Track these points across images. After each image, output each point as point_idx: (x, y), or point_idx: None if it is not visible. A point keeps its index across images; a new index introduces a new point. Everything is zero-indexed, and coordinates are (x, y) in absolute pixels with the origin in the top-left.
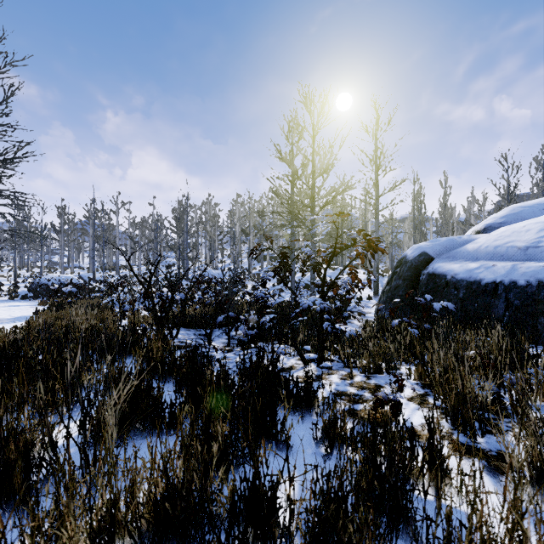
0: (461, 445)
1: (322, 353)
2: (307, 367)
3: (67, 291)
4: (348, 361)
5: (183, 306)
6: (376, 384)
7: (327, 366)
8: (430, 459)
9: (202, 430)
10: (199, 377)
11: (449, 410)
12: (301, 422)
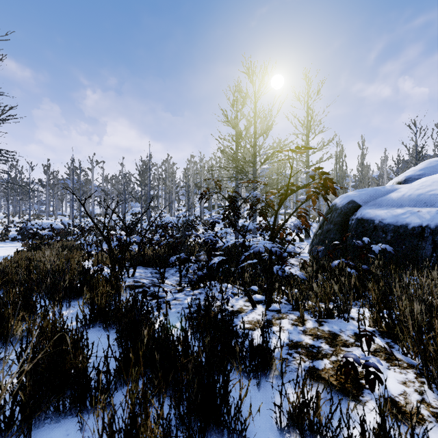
0: None
1: (271, 296)
2: (255, 310)
3: (44, 234)
4: (295, 303)
5: (139, 248)
6: (331, 332)
7: (276, 309)
8: None
9: (124, 433)
10: (137, 334)
11: (434, 376)
12: (256, 388)
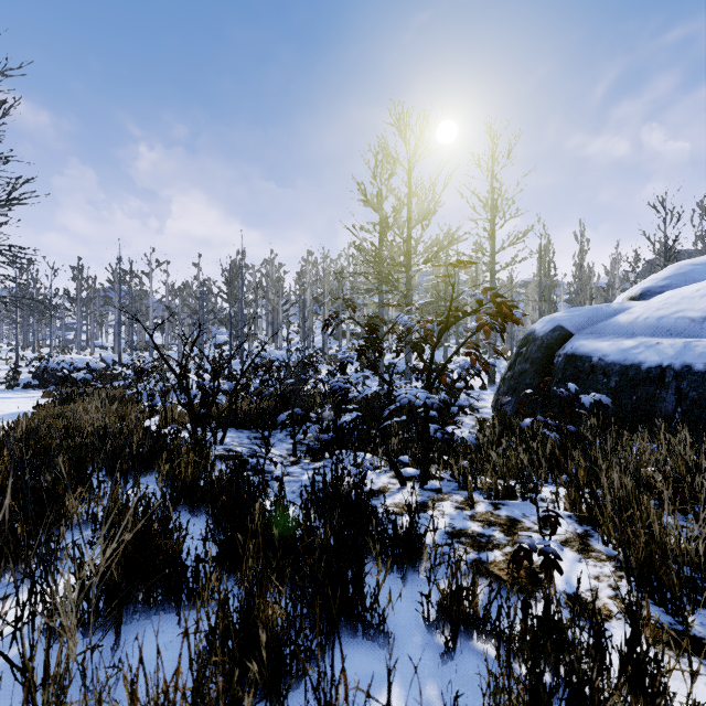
0: (663, 630)
1: (427, 468)
2: (405, 489)
3: (79, 378)
4: (463, 480)
5: (231, 399)
6: (510, 517)
7: (435, 488)
8: (634, 675)
9: (240, 615)
10: (243, 513)
11: (633, 566)
12: (401, 583)
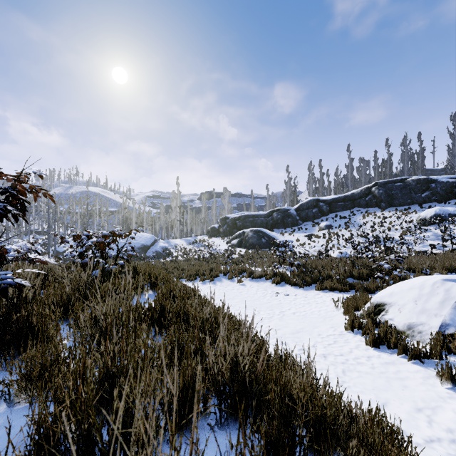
0: None
1: None
2: None
3: None
4: None
5: None
6: None
7: None
8: None
9: None
10: None
11: None
12: None
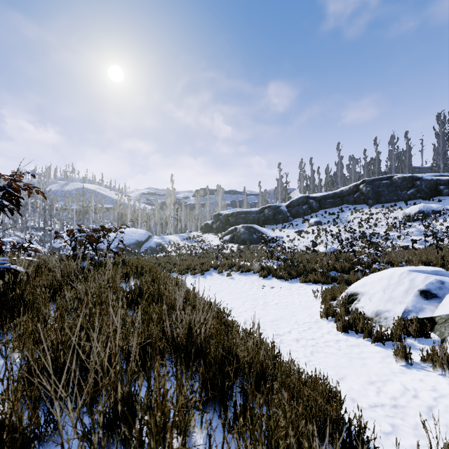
0: None
1: None
2: None
3: None
4: None
5: None
6: None
7: None
8: None
9: None
10: None
11: None
12: None
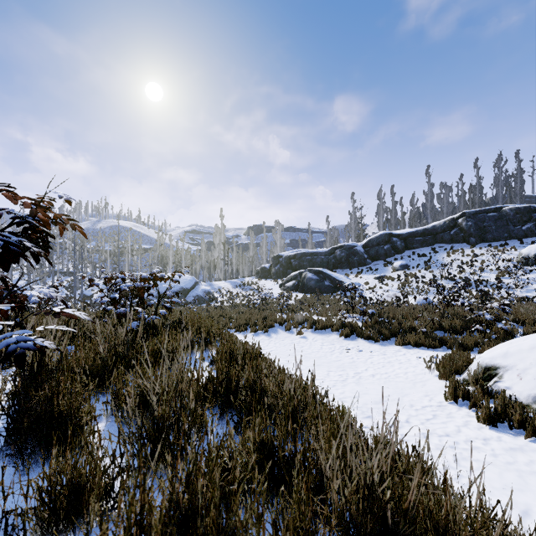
0: None
1: None
2: None
3: None
4: None
5: None
6: None
7: None
8: None
9: None
10: None
11: None
12: None
